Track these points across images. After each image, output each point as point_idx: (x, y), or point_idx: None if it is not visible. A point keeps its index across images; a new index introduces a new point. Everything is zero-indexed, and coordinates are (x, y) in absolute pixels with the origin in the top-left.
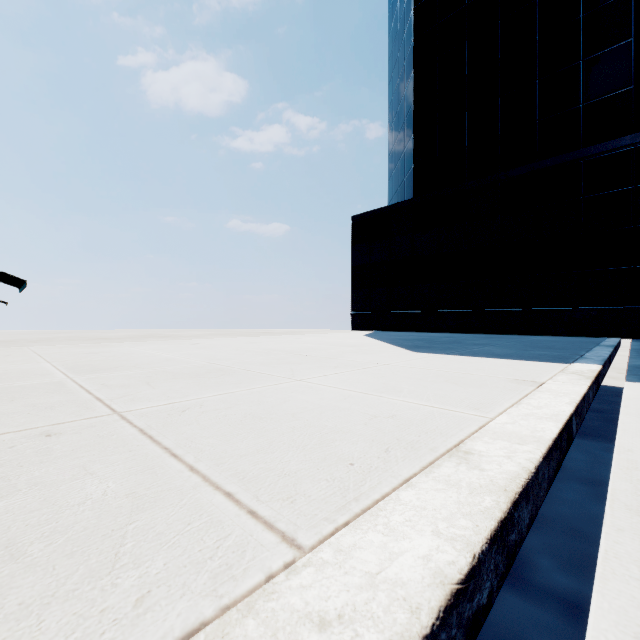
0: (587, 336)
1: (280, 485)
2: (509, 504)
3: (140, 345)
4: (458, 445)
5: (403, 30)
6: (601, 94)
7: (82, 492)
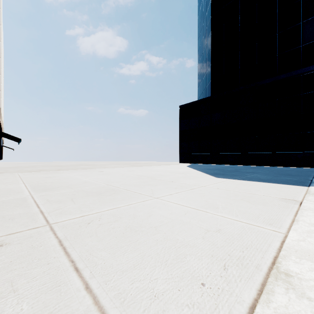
0: (304, 167)
1: (152, 312)
2: None
3: (73, 172)
4: (274, 263)
5: (206, 11)
6: (312, 39)
7: None
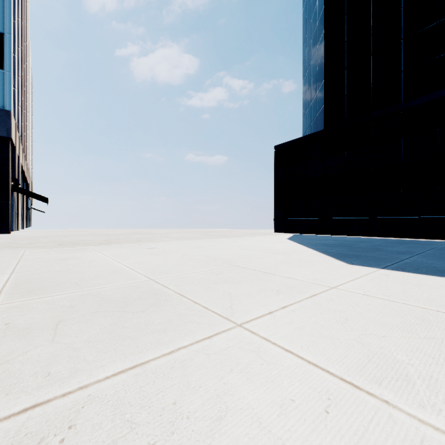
0: None
1: None
2: None
3: (108, 249)
4: None
5: None
6: None
7: None
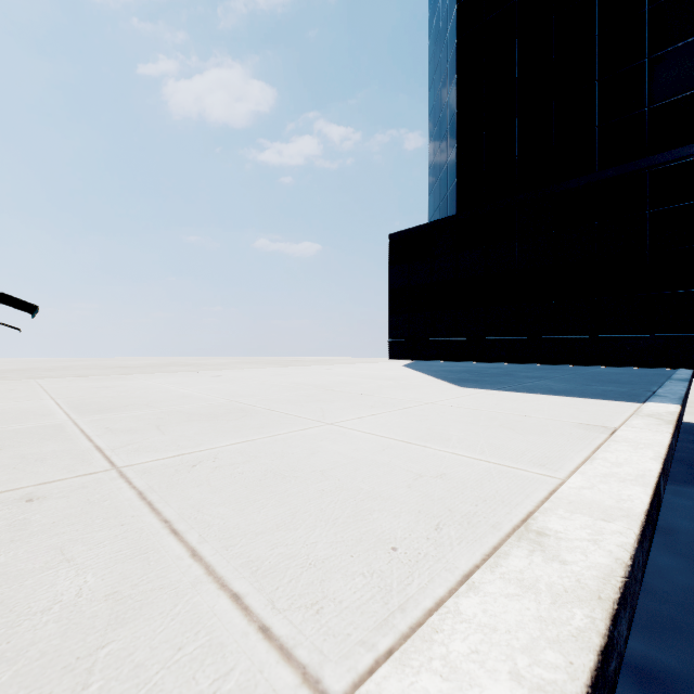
0: (653, 367)
1: (303, 582)
2: (608, 621)
3: (157, 378)
4: (526, 520)
5: (446, 29)
6: (669, 96)
7: (51, 590)
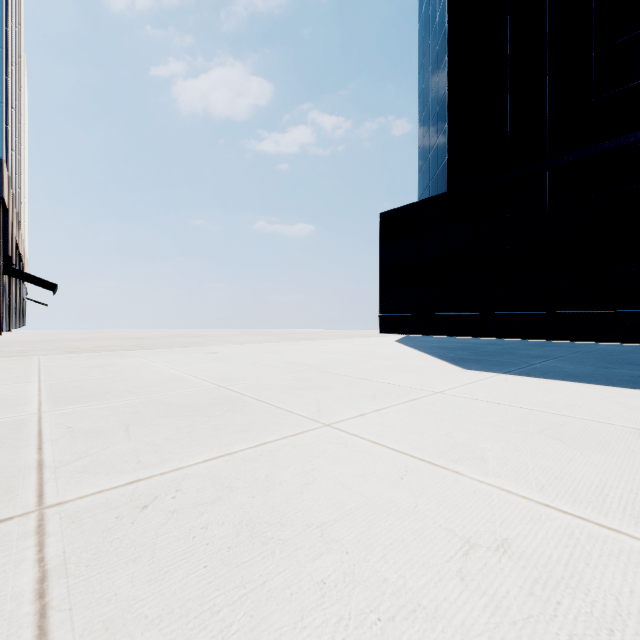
0: None
1: None
2: None
3: (154, 354)
4: None
5: (435, 13)
6: None
7: None
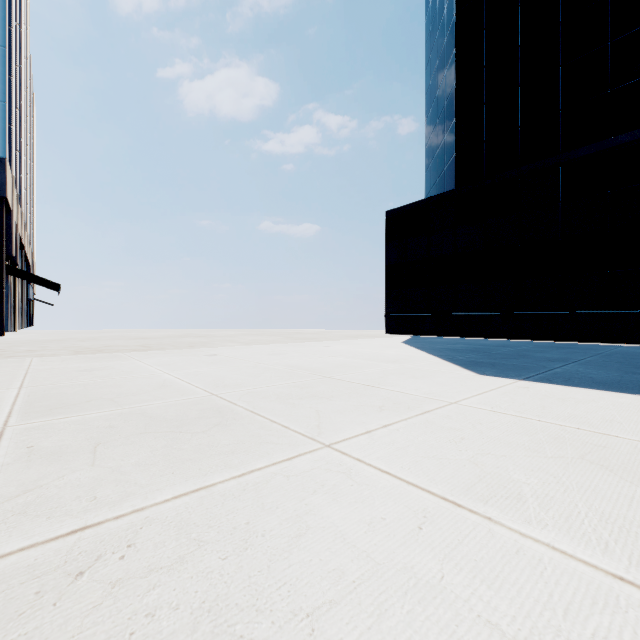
0: None
1: None
2: None
3: (150, 357)
4: None
5: (443, 6)
6: None
7: None
